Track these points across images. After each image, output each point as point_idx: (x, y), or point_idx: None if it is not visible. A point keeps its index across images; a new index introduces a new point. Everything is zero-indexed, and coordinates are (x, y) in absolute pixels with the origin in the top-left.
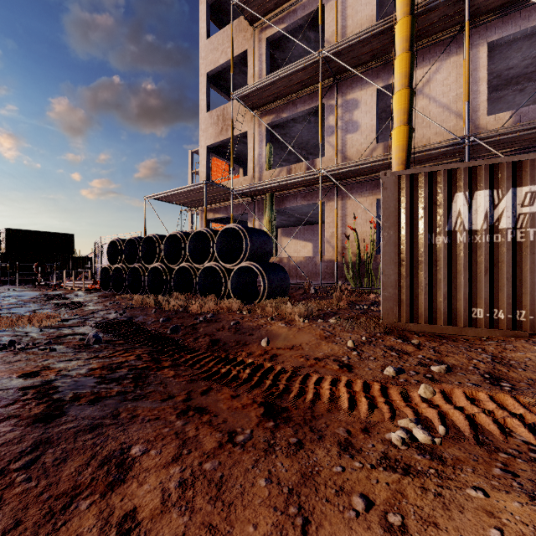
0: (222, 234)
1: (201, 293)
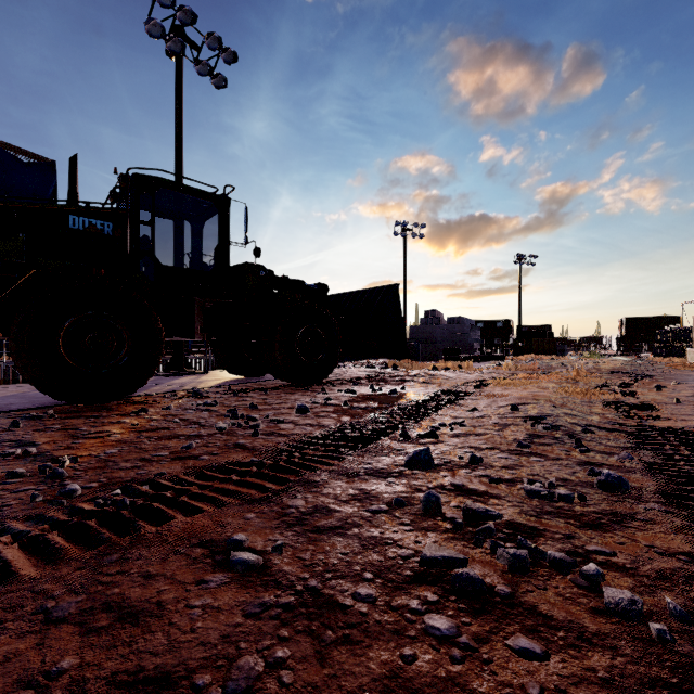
0: (686, 331)
1: (678, 357)
